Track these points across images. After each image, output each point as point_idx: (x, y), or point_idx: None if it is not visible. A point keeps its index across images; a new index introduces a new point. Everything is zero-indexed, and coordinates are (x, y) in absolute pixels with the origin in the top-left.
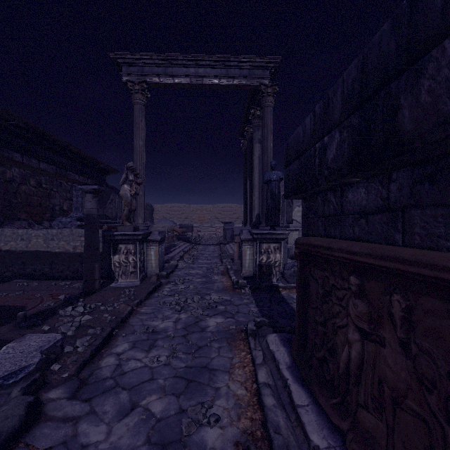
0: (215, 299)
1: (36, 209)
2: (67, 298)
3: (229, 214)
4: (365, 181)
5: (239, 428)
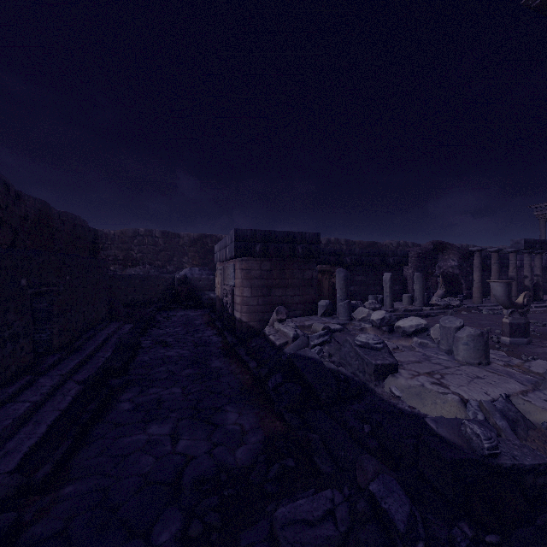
0: None
1: None
2: None
3: None
4: None
5: None
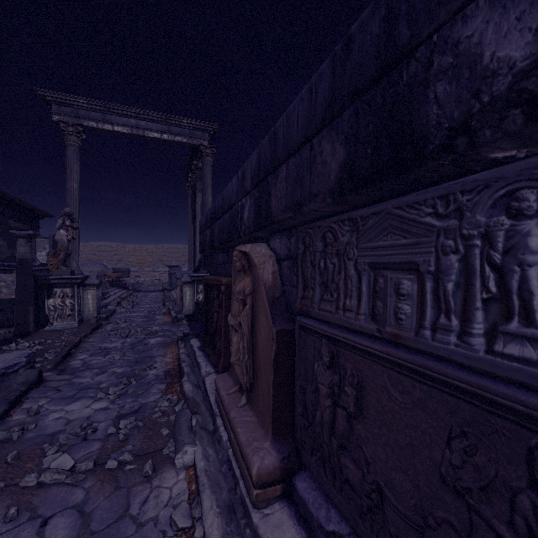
0: (156, 329)
1: None
2: (2, 340)
3: (176, 257)
4: (221, 251)
5: (166, 368)
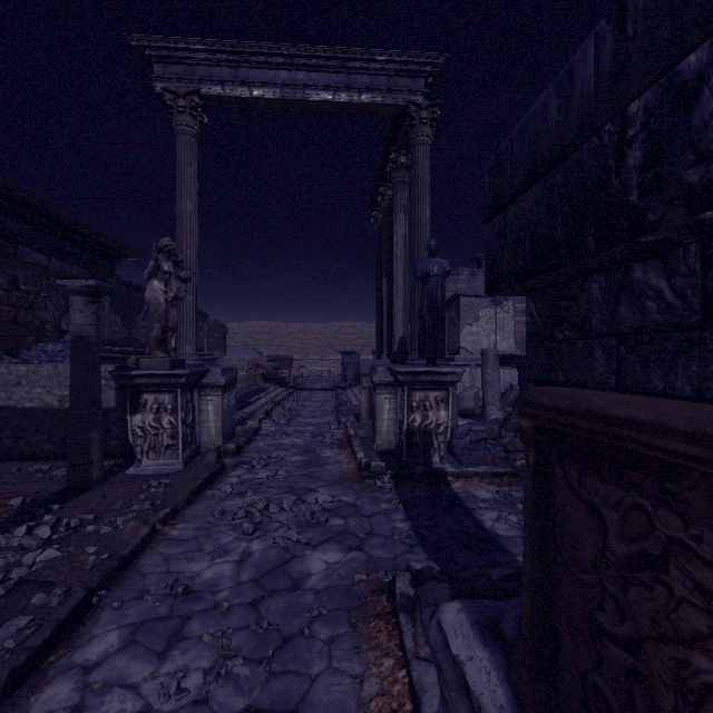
0: (325, 504)
1: (7, 329)
2: (28, 504)
3: (351, 339)
4: None
5: None
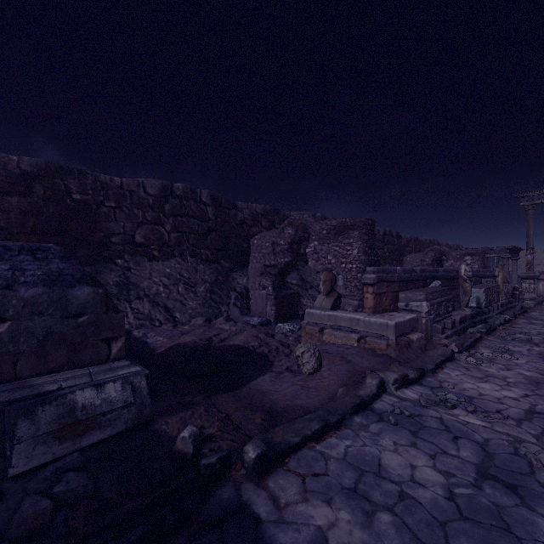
0: None
1: None
2: None
3: None
4: None
5: None
